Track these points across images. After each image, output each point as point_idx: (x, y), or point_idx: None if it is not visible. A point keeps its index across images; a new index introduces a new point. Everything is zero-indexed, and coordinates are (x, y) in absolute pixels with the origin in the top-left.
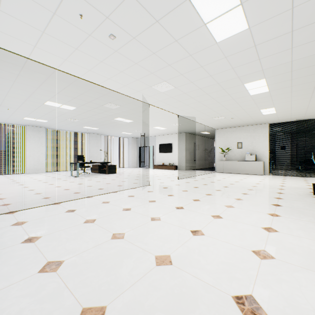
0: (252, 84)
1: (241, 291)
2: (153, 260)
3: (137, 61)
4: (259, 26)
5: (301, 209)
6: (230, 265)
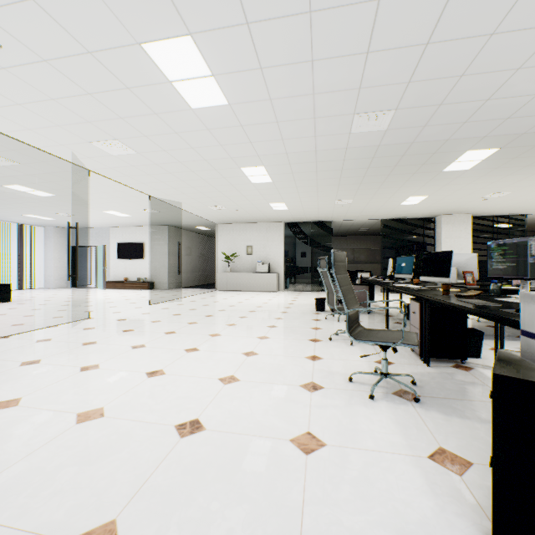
0: (251, 170)
1: (188, 418)
2: (73, 419)
3: (54, 96)
4: (241, 106)
5: (294, 328)
6: (186, 398)
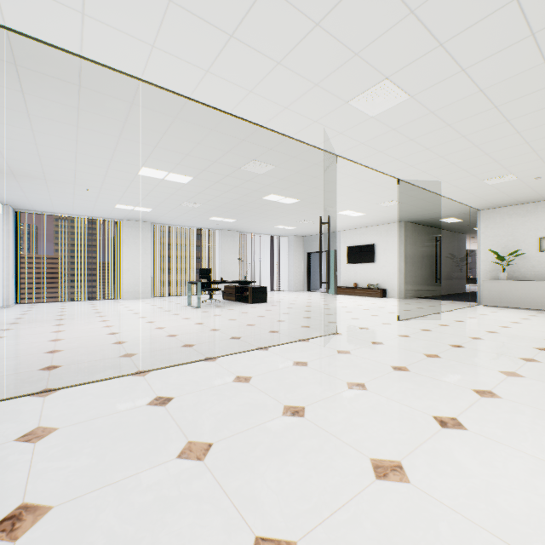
0: None
1: None
2: None
3: (319, 16)
4: None
5: None
6: None
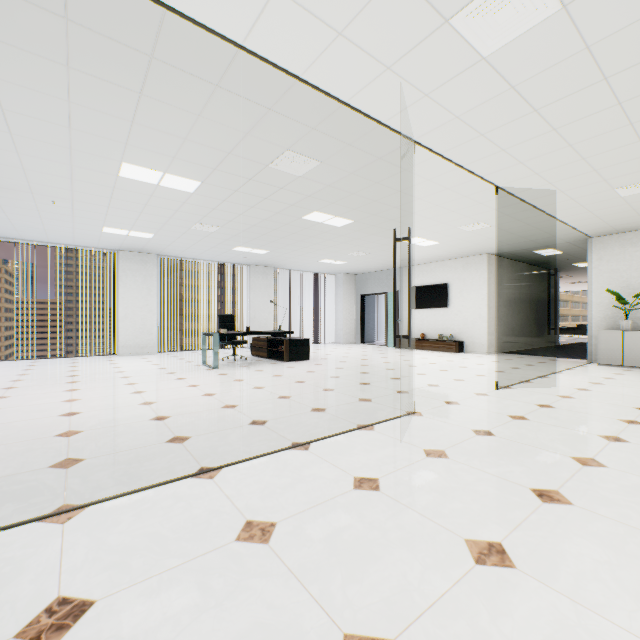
0: None
1: None
2: None
3: None
4: None
5: None
6: None
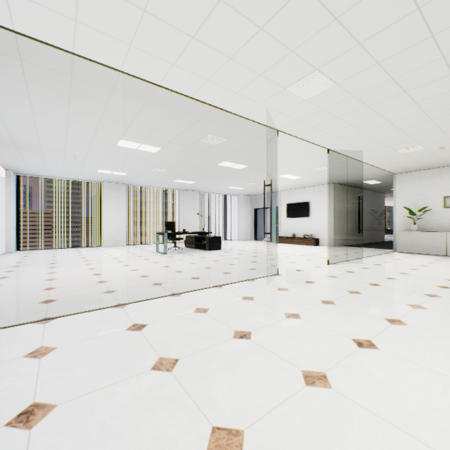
0: None
1: None
2: None
3: (262, 22)
4: None
5: None
6: None
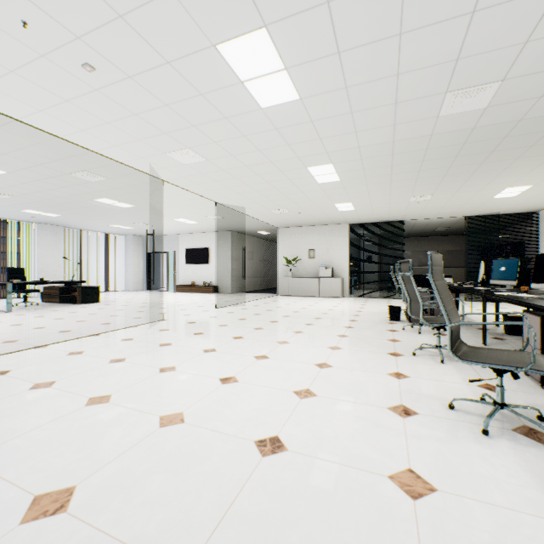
0: (318, 169)
1: (267, 434)
2: (156, 421)
3: (137, 112)
4: (313, 100)
5: (368, 339)
6: (262, 411)
